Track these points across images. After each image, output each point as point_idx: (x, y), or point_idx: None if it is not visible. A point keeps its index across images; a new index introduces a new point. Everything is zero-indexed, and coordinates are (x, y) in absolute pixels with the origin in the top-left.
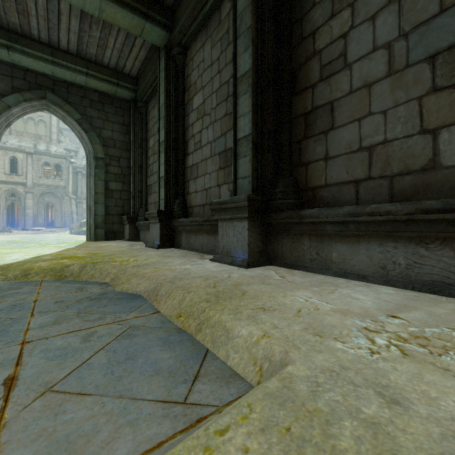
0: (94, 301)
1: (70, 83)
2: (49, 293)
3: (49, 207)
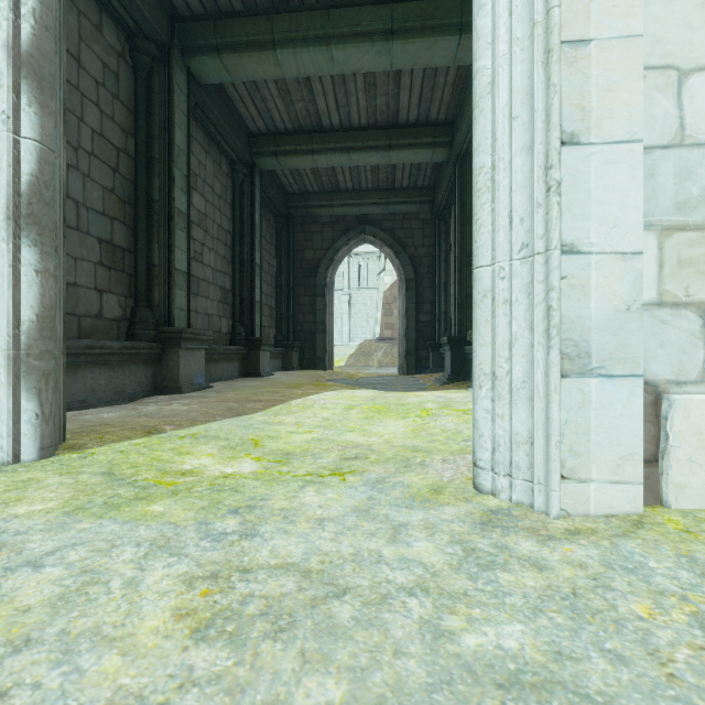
0: None
1: None
2: None
3: None
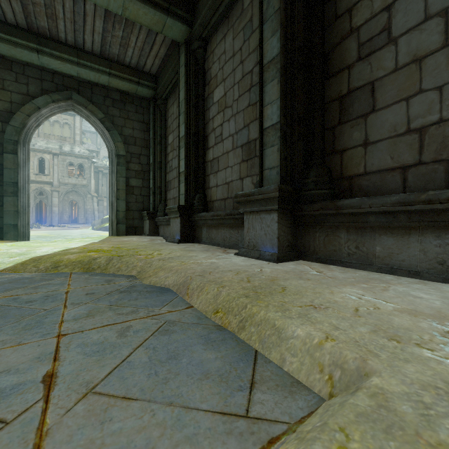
0: (124, 293)
1: (94, 84)
2: (79, 285)
3: (73, 205)
